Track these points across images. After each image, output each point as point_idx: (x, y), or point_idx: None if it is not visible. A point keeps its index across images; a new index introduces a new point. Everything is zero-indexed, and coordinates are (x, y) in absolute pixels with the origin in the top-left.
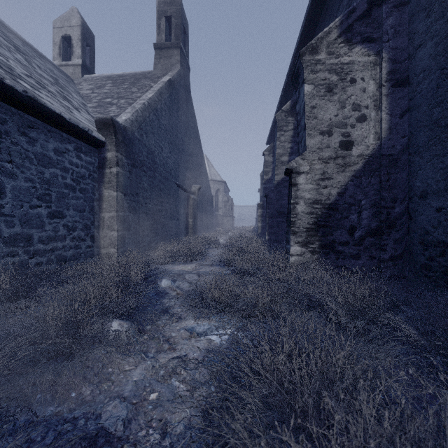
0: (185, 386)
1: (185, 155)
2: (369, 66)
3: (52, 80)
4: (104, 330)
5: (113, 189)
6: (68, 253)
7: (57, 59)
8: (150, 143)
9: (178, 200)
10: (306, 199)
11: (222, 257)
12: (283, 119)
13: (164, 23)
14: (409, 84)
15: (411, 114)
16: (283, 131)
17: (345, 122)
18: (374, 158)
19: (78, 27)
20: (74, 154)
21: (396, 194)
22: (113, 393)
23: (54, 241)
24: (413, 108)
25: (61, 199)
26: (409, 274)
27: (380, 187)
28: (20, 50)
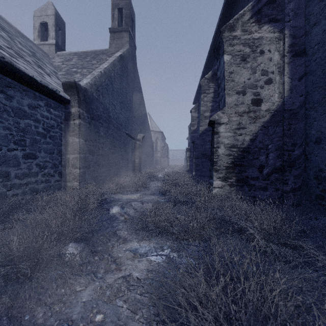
0: (127, 306)
1: (133, 112)
2: (274, 41)
3: (30, 53)
4: (61, 253)
5: (76, 136)
6: (40, 186)
7: (37, 39)
8: (105, 101)
9: (127, 145)
10: (225, 144)
11: (160, 189)
12: (206, 84)
13: (117, 13)
14: (305, 54)
15: (307, 78)
16: (206, 93)
17: (256, 84)
18: (278, 112)
19: (52, 16)
20: (45, 109)
21: (295, 140)
22: (63, 315)
23: (28, 177)
24: (309, 73)
25: (34, 143)
26: (305, 202)
27: (283, 134)
28: (5, 30)
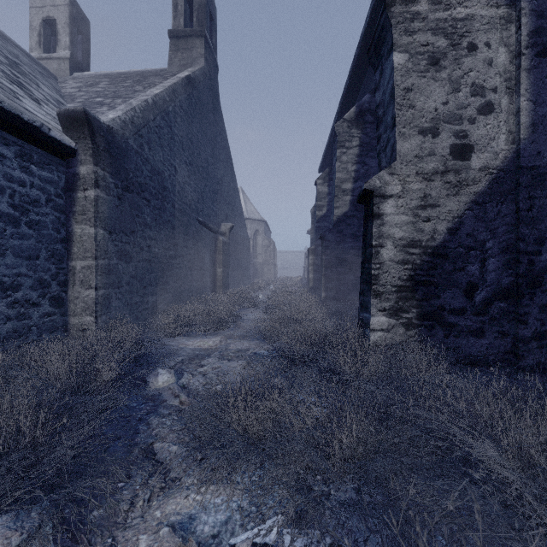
0: None
1: (212, 183)
2: (498, 24)
3: (4, 60)
4: None
5: (89, 223)
6: (2, 327)
7: (36, 49)
8: (155, 158)
9: (201, 243)
10: (396, 238)
11: (261, 327)
12: (346, 131)
13: (183, 3)
14: None
15: None
16: (346, 148)
17: (459, 113)
18: (507, 173)
19: (64, 7)
20: (16, 164)
21: (543, 232)
22: None
23: None
24: None
25: None
26: None
27: (517, 219)
28: None
